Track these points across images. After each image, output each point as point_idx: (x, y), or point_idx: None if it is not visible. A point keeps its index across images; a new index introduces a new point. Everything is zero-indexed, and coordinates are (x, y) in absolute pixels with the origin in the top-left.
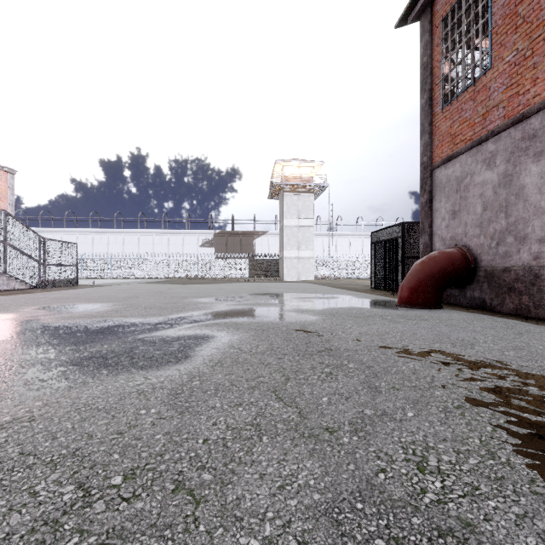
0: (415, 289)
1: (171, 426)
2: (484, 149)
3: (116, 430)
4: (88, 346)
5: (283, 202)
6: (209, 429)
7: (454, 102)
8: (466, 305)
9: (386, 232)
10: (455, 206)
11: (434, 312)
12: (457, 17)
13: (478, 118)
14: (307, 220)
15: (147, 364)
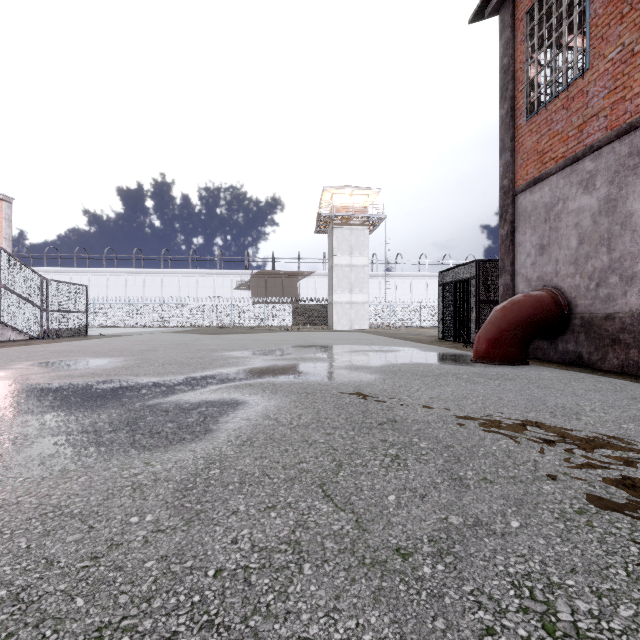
0: (495, 340)
1: (171, 544)
2: (580, 168)
3: (89, 552)
4: (82, 415)
5: (332, 236)
6: (226, 550)
7: (542, 112)
8: (557, 360)
9: (456, 271)
10: (543, 239)
11: (520, 370)
12: (546, 7)
13: (572, 131)
14: (361, 258)
15: (153, 443)
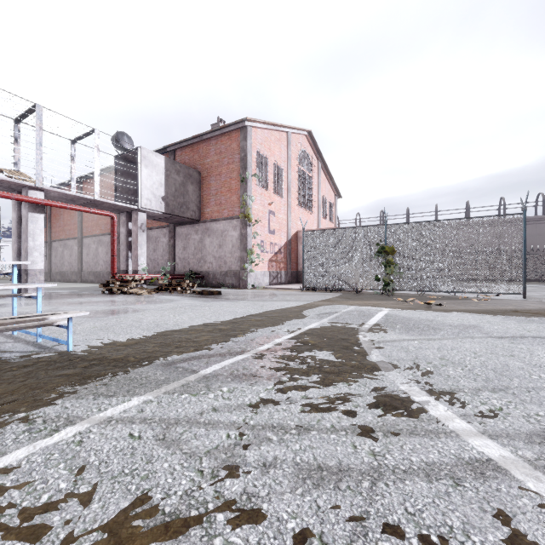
0: None
1: None
2: None
3: None
4: None
5: None
6: None
7: None
8: None
9: None
10: None
11: None
12: None
13: None
14: None
15: None
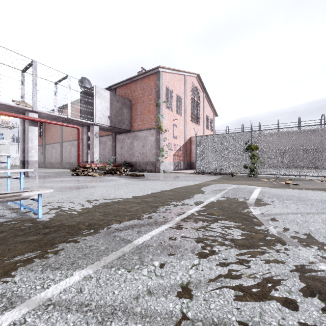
0: None
1: None
2: None
3: None
4: None
5: None
6: None
7: None
8: None
9: None
10: None
11: None
12: None
13: None
14: (6, 140)
15: None
